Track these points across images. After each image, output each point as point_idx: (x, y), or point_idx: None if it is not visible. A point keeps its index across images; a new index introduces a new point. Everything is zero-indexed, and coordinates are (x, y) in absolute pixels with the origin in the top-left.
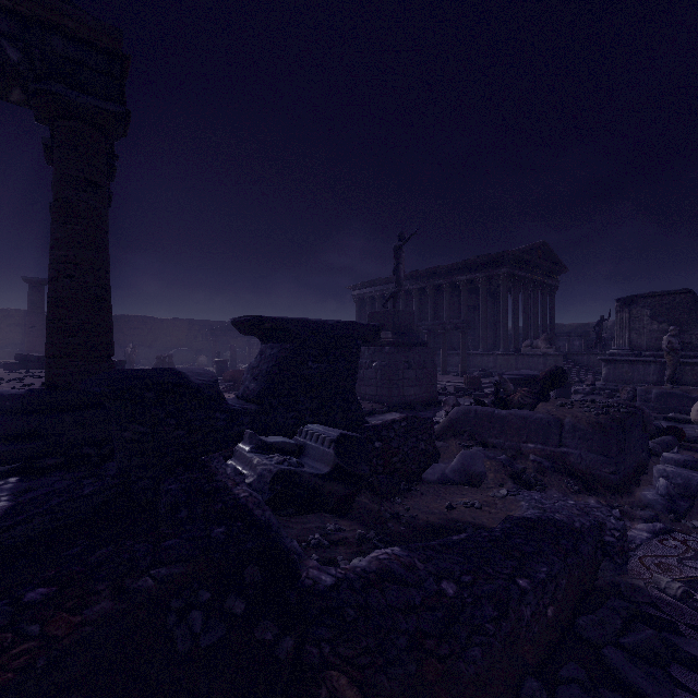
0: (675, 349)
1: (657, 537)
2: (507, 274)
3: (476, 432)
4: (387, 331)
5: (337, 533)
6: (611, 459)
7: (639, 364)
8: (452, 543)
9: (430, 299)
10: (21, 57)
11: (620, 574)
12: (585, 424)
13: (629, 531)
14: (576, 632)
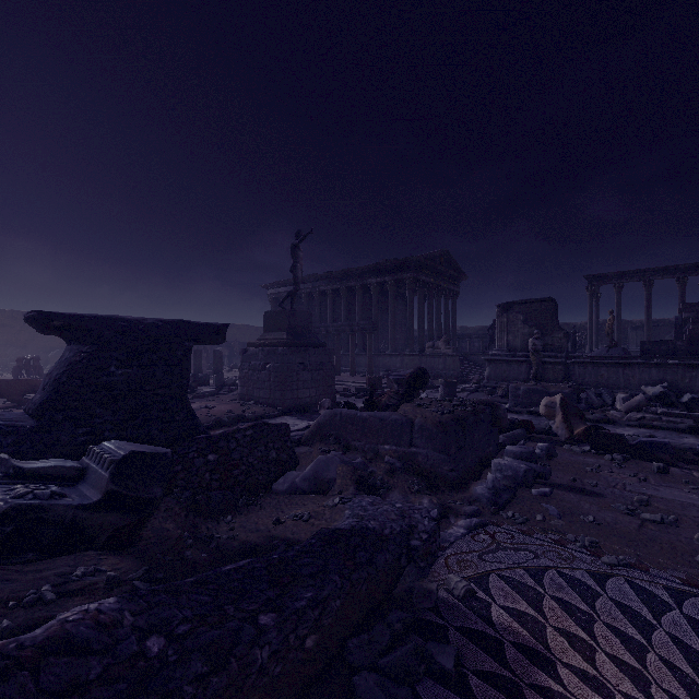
0: (538, 350)
1: (471, 532)
2: (413, 278)
3: (341, 435)
4: (283, 331)
5: (85, 579)
6: (450, 457)
7: (514, 364)
8: (214, 577)
9: (343, 300)
10: None
11: (420, 578)
12: (431, 424)
13: (451, 529)
14: (344, 656)
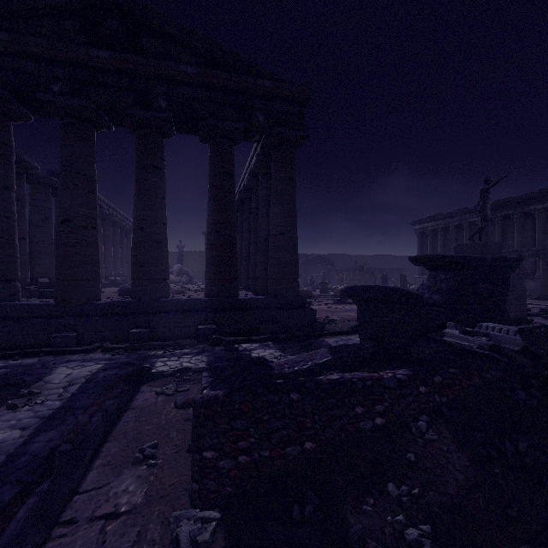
0: None
1: None
2: None
3: None
4: None
5: None
6: None
7: None
8: None
9: (497, 229)
10: (264, 118)
11: None
12: None
13: None
14: None
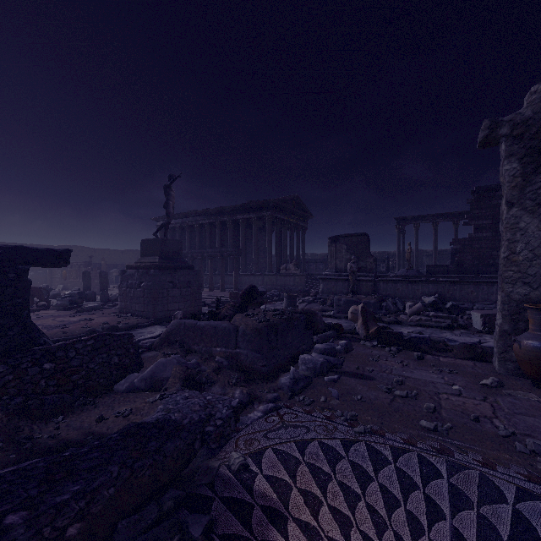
0: (354, 271)
1: (267, 415)
2: (271, 216)
3: (184, 341)
4: (156, 256)
5: None
6: (263, 355)
7: (340, 281)
8: None
9: (218, 232)
10: None
11: (209, 458)
12: (250, 330)
13: (252, 413)
14: (113, 537)
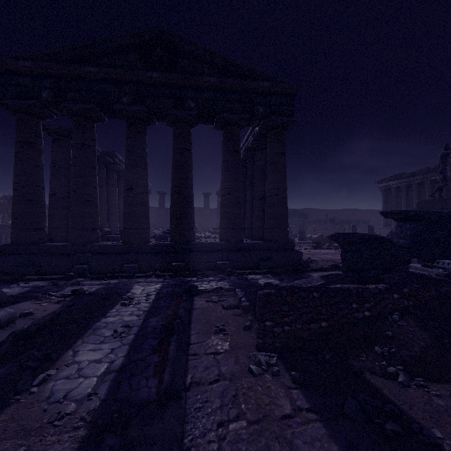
0: None
1: None
2: None
3: None
4: None
5: None
6: None
7: None
8: None
9: None
10: (263, 110)
11: None
12: None
13: None
14: None
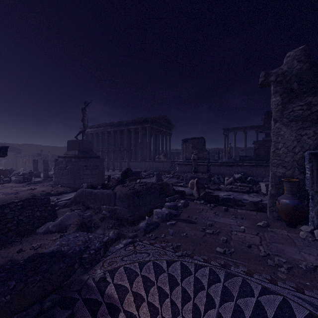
0: (195, 159)
1: (126, 246)
2: (150, 127)
3: (85, 202)
4: (76, 150)
5: None
6: (130, 210)
7: (188, 165)
8: None
9: (118, 136)
10: None
11: (83, 273)
12: (123, 195)
13: (118, 245)
14: None
